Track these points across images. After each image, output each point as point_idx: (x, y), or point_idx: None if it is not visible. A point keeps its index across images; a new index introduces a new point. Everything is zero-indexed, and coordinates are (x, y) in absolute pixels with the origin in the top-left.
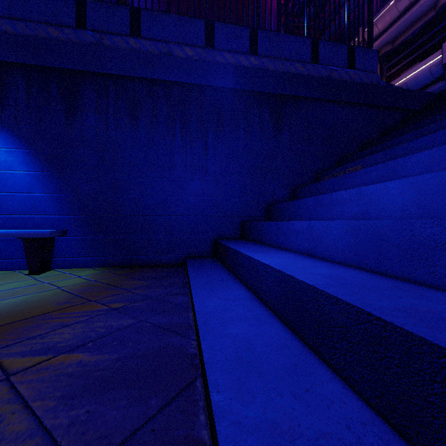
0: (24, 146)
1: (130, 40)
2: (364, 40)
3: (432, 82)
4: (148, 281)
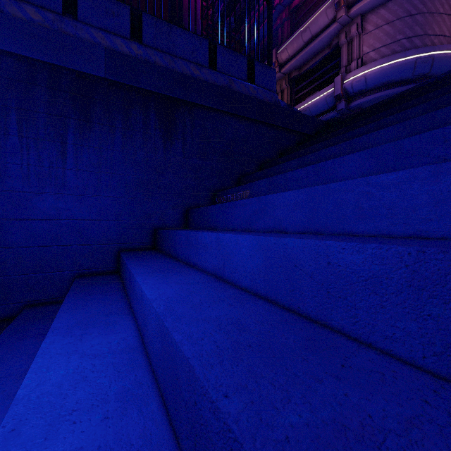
0: None
1: None
2: (277, 61)
3: (327, 110)
4: None
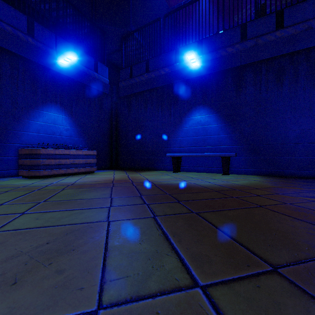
0: (215, 112)
1: (276, 33)
2: None
3: None
4: (311, 183)
